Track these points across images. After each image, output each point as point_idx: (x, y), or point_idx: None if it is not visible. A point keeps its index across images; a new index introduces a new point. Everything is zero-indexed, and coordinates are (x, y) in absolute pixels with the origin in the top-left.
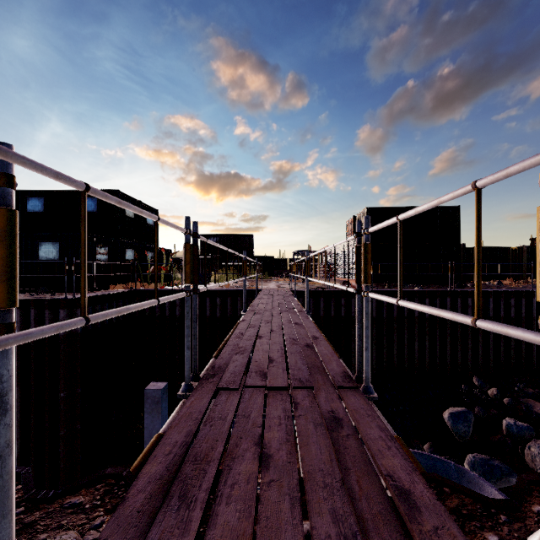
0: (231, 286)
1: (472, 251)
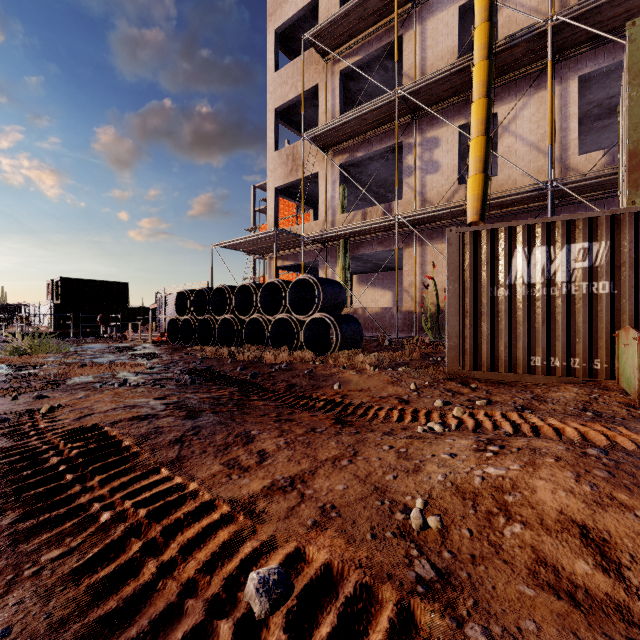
0: None
1: (140, 309)
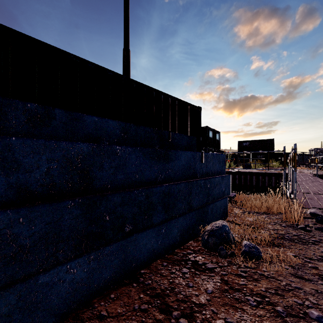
0: (266, 170)
1: None
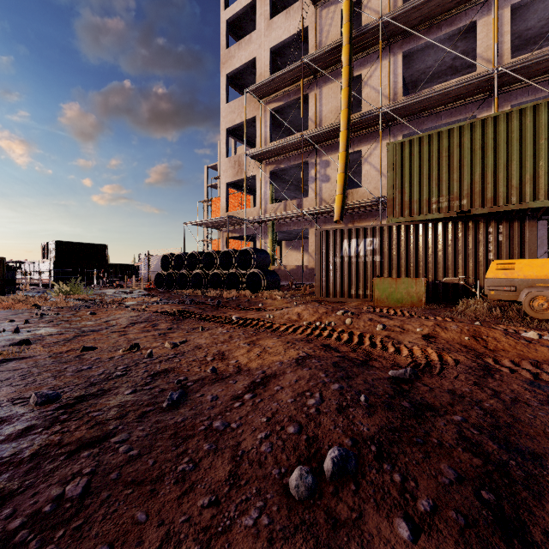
0: None
1: (117, 265)
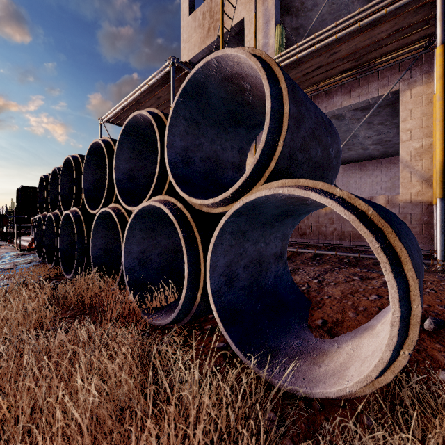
0: None
1: None
